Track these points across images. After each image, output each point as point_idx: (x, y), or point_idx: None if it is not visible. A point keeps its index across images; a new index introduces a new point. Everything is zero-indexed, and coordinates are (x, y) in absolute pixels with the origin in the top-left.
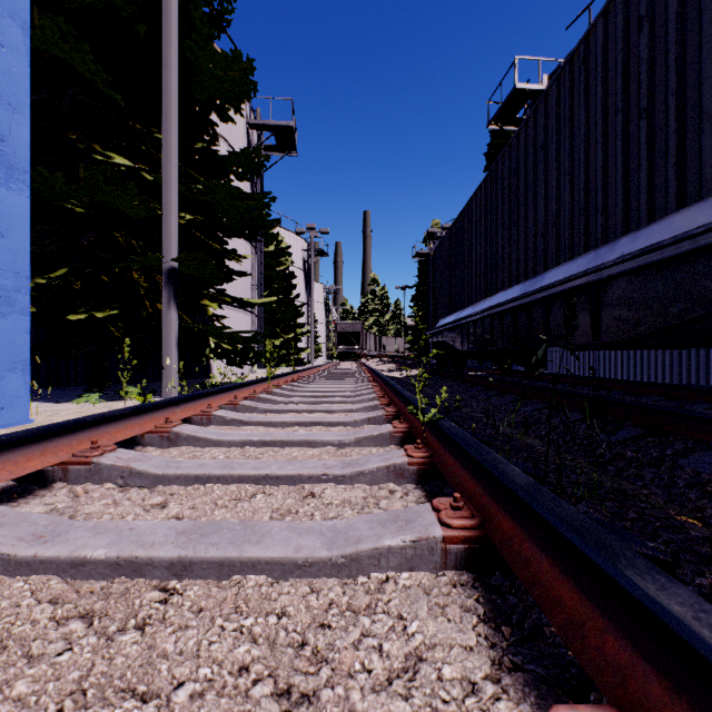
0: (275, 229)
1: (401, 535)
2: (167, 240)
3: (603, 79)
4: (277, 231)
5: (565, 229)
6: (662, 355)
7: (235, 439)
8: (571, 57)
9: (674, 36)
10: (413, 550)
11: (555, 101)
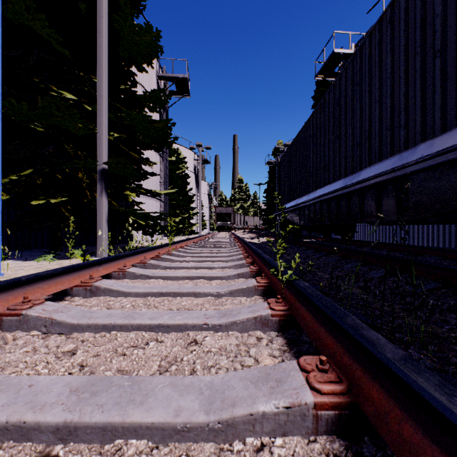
0: (176, 146)
1: (273, 399)
2: (100, 150)
3: (405, 32)
4: (177, 147)
5: (375, 140)
6: (432, 228)
7: (140, 291)
8: (380, 19)
9: None
10: (286, 416)
11: (368, 51)
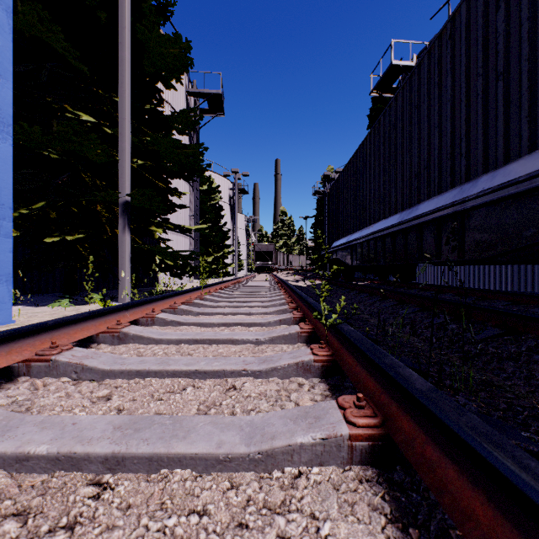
0: (208, 173)
1: (311, 432)
2: (122, 180)
3: (466, 50)
4: (209, 175)
5: (435, 170)
6: (505, 269)
7: (172, 338)
8: (439, 34)
9: (527, 12)
10: (322, 446)
11: (427, 70)
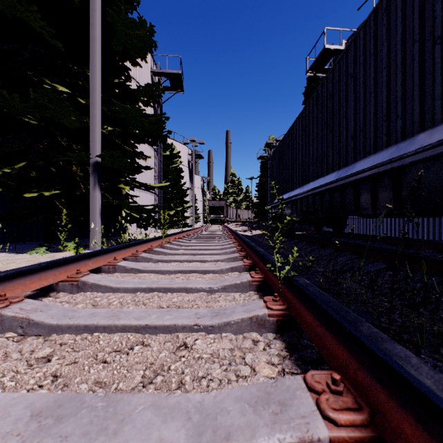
0: (170, 141)
1: (278, 432)
2: (93, 143)
3: (402, 20)
4: (171, 142)
5: (370, 132)
6: (422, 221)
7: (129, 287)
8: (375, 8)
9: None
10: None
11: (362, 42)
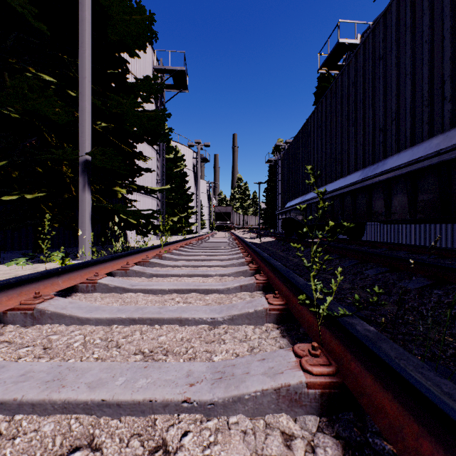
0: (174, 144)
1: None
2: (82, 139)
3: None
4: (175, 145)
5: (406, 121)
6: (445, 227)
7: (102, 317)
8: None
9: None
10: None
11: (395, 16)
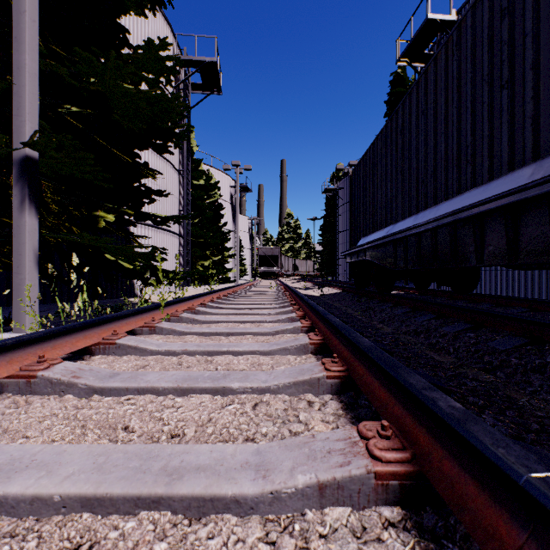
0: (206, 168)
1: None
2: (19, 119)
3: None
4: (208, 169)
5: None
6: None
7: None
8: None
9: None
10: None
11: None
